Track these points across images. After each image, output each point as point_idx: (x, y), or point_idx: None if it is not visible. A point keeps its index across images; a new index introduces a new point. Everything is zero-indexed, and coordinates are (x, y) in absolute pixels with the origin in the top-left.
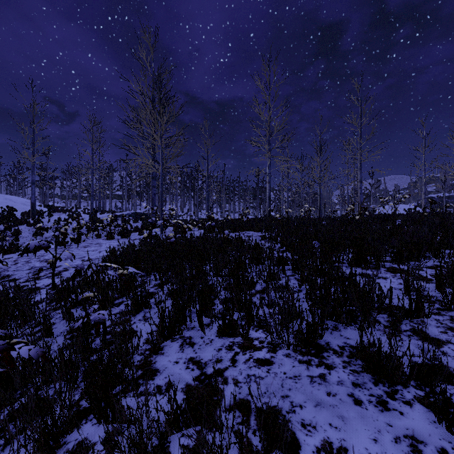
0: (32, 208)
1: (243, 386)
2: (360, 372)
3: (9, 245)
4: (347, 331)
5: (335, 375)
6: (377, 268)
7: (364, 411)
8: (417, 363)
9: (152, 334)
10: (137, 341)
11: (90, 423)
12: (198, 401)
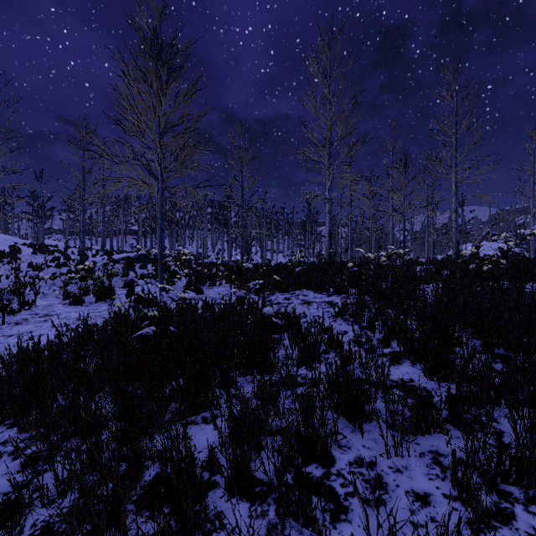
0: None
1: None
2: None
3: None
4: None
5: None
6: None
7: None
8: None
9: None
10: None
11: None
12: None
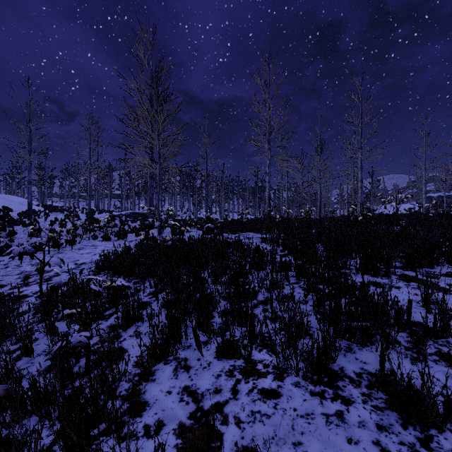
0: (28, 208)
1: (247, 428)
2: (384, 408)
3: (1, 248)
4: (363, 353)
5: (355, 413)
6: (388, 275)
7: None
8: (450, 398)
9: (142, 357)
10: (125, 366)
11: None
12: None
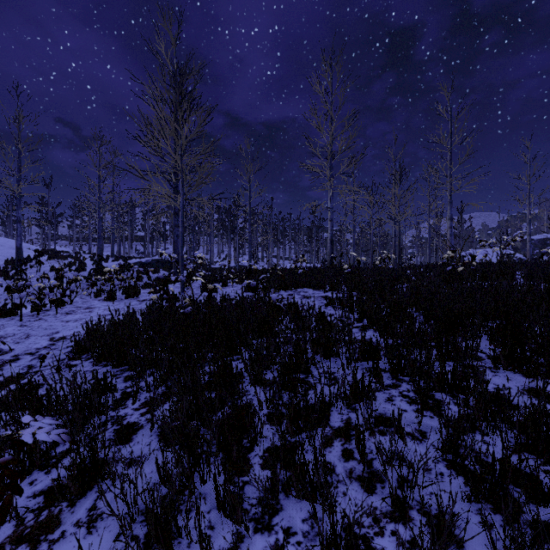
0: (17, 254)
1: None
2: None
3: None
4: None
5: None
6: None
7: None
8: None
9: None
10: None
11: None
12: None
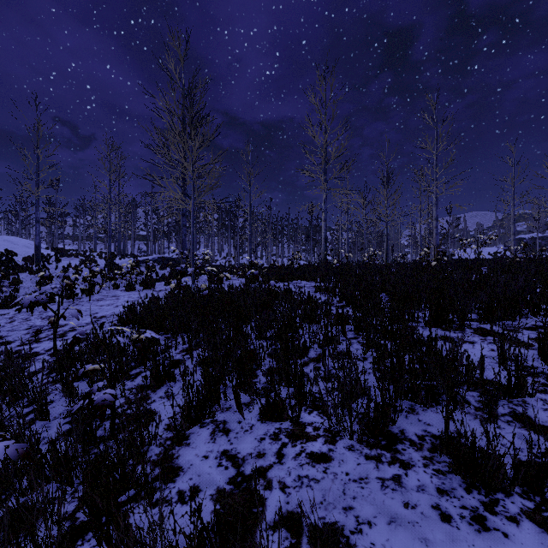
0: (36, 251)
1: (292, 493)
2: (447, 472)
3: (5, 298)
4: (428, 415)
5: (414, 477)
6: (462, 329)
7: (455, 532)
8: (521, 461)
9: (175, 418)
10: (156, 428)
11: (87, 545)
12: (232, 519)
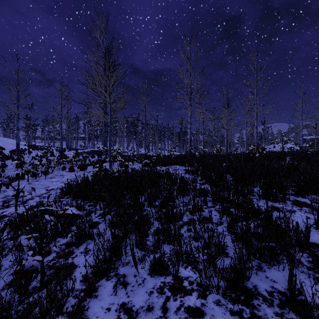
0: (17, 147)
1: None
2: None
3: None
4: (272, 272)
5: None
6: (284, 201)
7: None
8: None
9: (87, 275)
10: (72, 284)
11: None
12: None
